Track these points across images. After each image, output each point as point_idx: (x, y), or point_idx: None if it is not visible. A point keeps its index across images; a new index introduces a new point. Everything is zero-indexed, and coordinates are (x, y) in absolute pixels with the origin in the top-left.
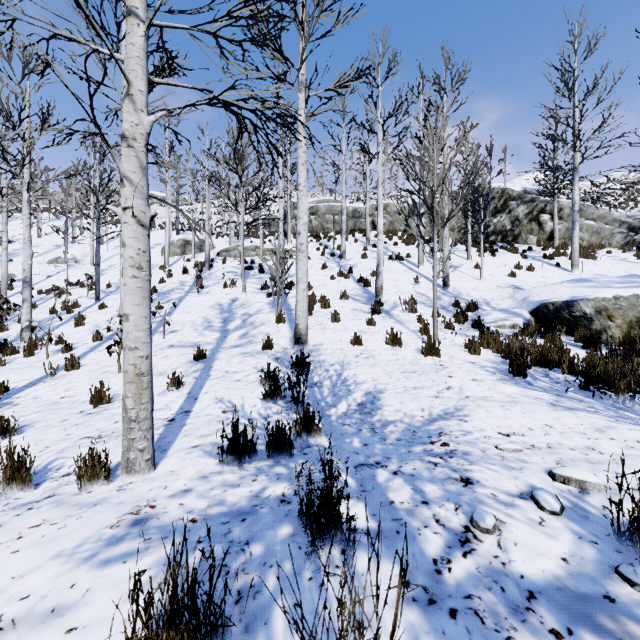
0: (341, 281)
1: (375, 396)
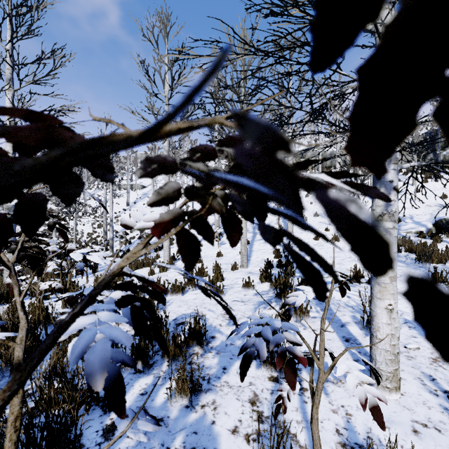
0: (316, 205)
1: None
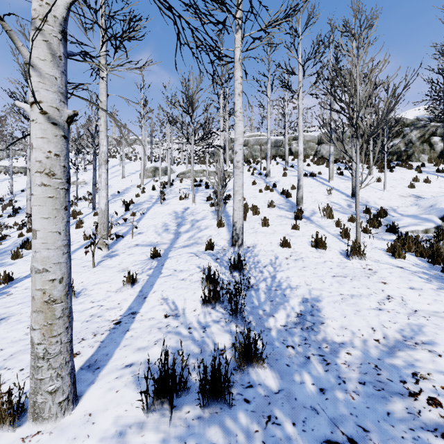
0: (267, 193)
1: (313, 305)
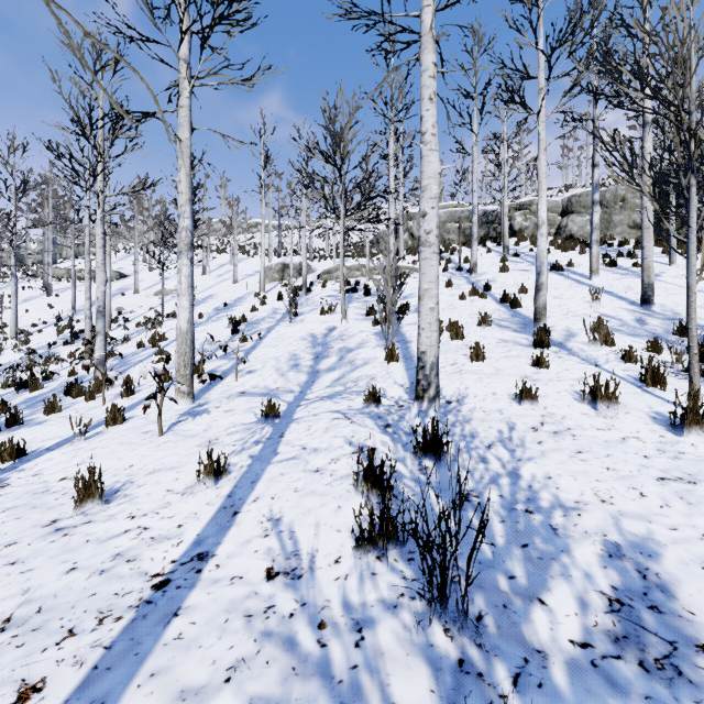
0: (475, 301)
1: (641, 569)
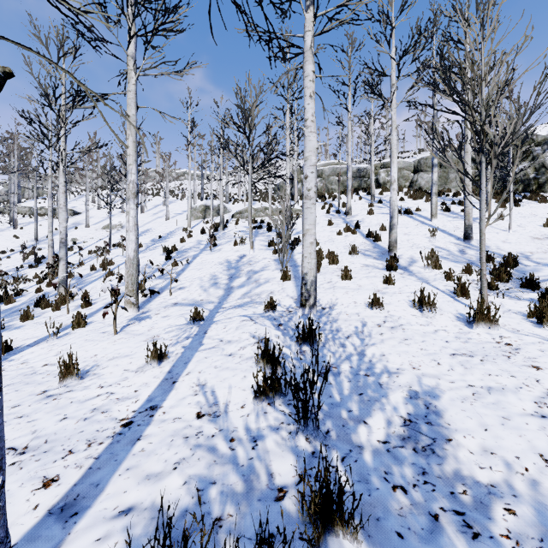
0: (348, 236)
1: (427, 404)
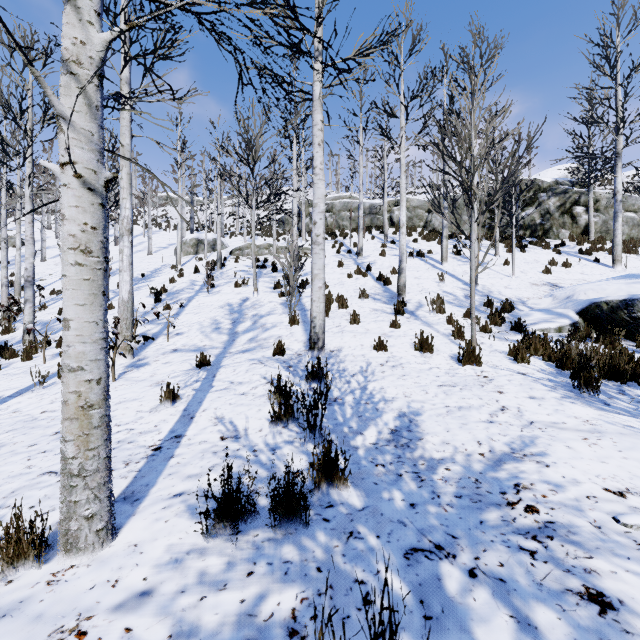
0: (359, 279)
1: (411, 419)
